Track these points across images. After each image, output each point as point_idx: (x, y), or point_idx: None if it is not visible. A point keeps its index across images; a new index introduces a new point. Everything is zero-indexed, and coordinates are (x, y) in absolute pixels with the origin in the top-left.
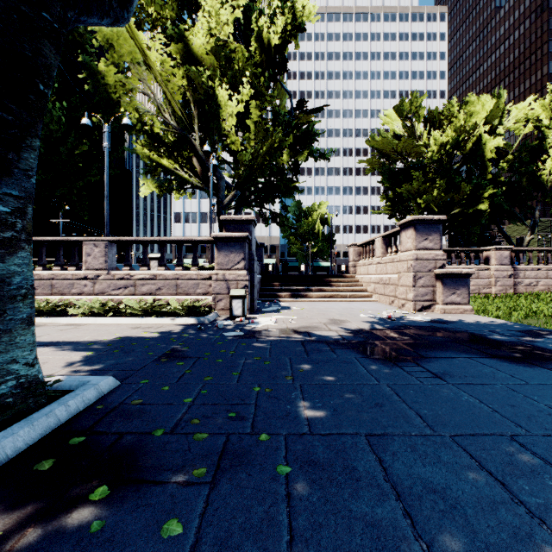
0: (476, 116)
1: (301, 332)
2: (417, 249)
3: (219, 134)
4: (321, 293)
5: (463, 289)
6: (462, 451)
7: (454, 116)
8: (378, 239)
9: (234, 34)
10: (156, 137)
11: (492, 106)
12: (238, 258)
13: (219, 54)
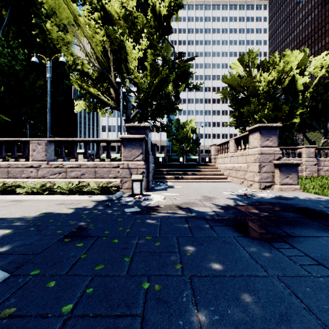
0: (291, 63)
1: (183, 208)
2: (262, 147)
3: (127, 72)
4: (194, 176)
5: (294, 174)
6: None
7: (276, 64)
8: (231, 140)
9: (137, 9)
10: (85, 73)
11: (302, 56)
12: (138, 152)
13: (127, 20)
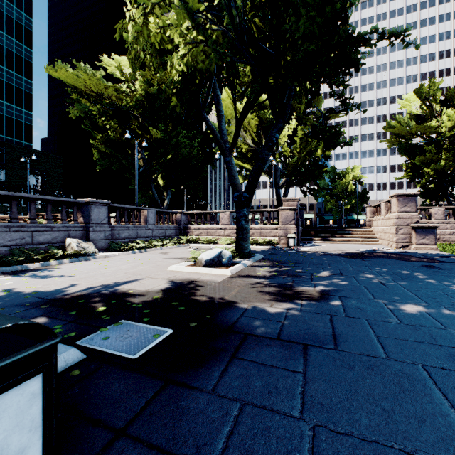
0: None
1: (321, 252)
2: (399, 212)
3: (277, 146)
4: (341, 238)
5: (431, 236)
6: (349, 265)
7: None
8: (382, 203)
9: None
10: (243, 153)
11: None
12: (291, 219)
13: None
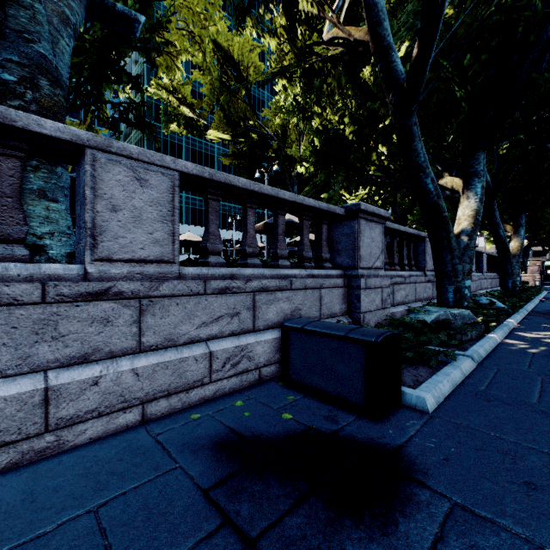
0: None
1: None
2: None
3: None
4: None
5: None
6: None
7: None
8: None
9: None
10: None
11: None
12: (536, 271)
13: None
